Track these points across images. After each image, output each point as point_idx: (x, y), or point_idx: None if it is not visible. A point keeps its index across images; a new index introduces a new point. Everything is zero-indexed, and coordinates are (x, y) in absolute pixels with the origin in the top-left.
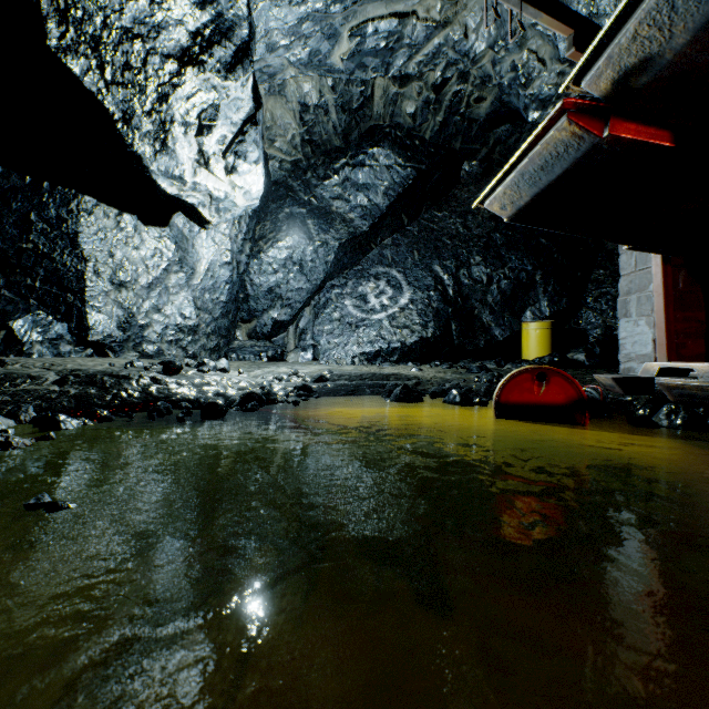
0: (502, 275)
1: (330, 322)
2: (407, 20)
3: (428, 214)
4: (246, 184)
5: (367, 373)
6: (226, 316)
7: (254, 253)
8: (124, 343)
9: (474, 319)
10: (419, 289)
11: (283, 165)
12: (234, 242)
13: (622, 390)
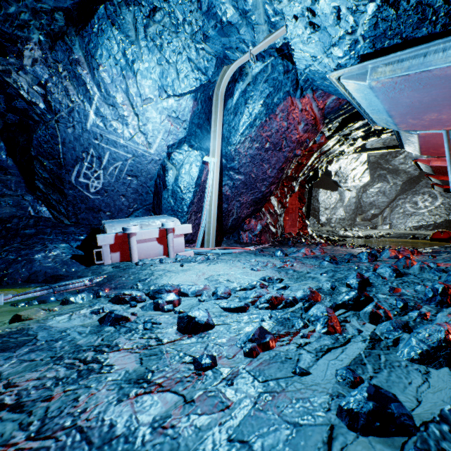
0: None
1: (397, 214)
2: None
3: None
4: (363, 181)
5: (406, 233)
6: (353, 213)
7: (363, 191)
8: (326, 224)
9: None
10: (446, 198)
11: (375, 157)
12: (356, 189)
13: None
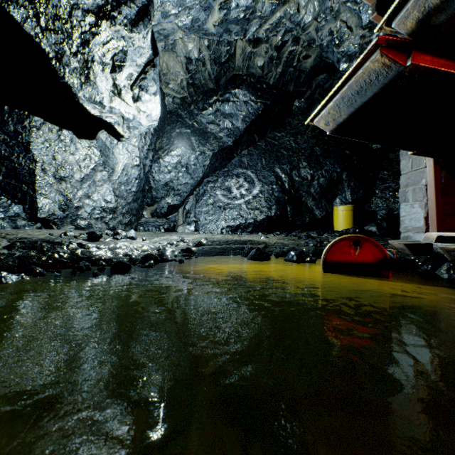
0: (320, 174)
1: (206, 206)
2: None
3: (271, 134)
4: (148, 109)
5: (231, 240)
6: (136, 201)
7: (155, 159)
8: (64, 219)
9: (302, 204)
10: (265, 184)
11: (174, 100)
12: (141, 151)
13: (410, 252)
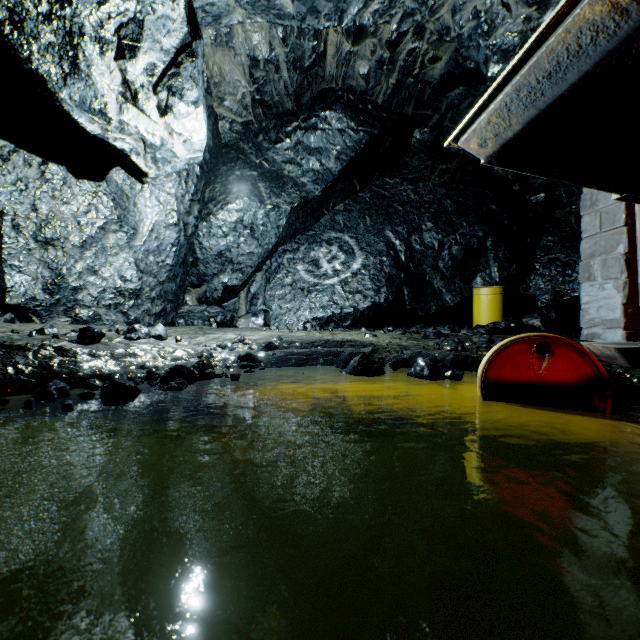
0: (453, 241)
1: (282, 287)
2: None
3: (379, 181)
4: (185, 130)
5: (319, 340)
6: (173, 280)
7: (203, 215)
8: (52, 308)
9: (426, 285)
10: (371, 254)
11: (233, 127)
12: (180, 202)
13: (627, 362)
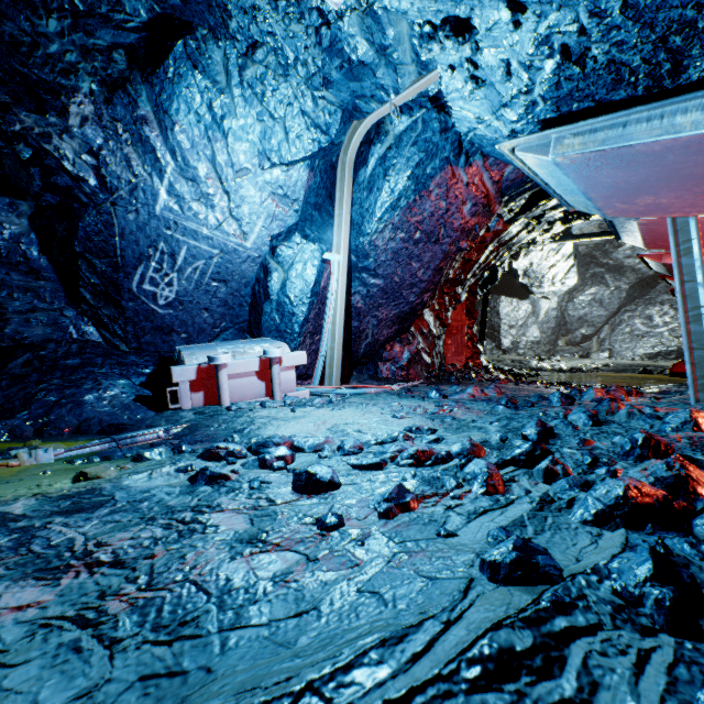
0: None
1: (622, 335)
2: None
3: None
4: (568, 284)
5: (634, 364)
6: (553, 334)
7: (569, 299)
8: (511, 350)
9: None
10: None
11: (588, 246)
12: (558, 297)
13: None
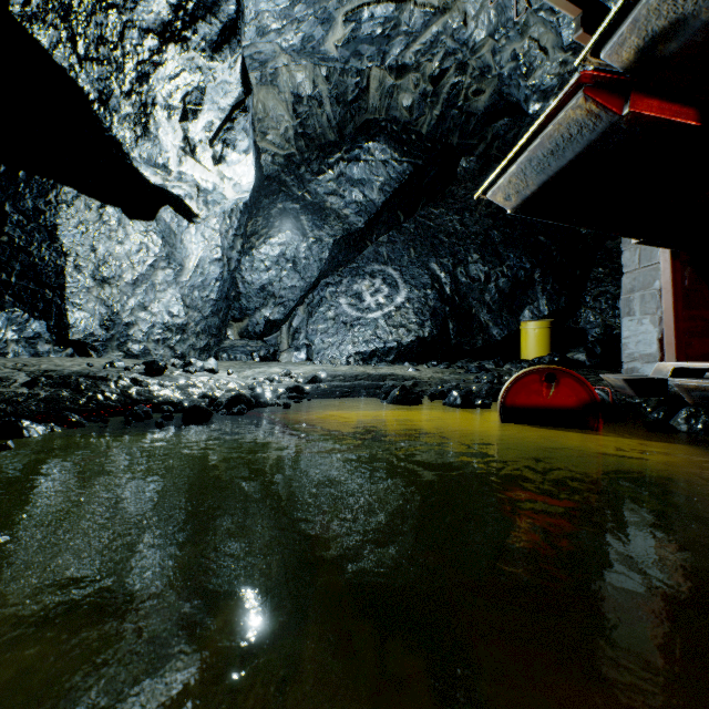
0: (500, 273)
1: (324, 321)
2: (404, 5)
3: (424, 211)
4: (235, 175)
5: (362, 374)
6: (216, 314)
7: (245, 249)
8: (108, 343)
9: (472, 318)
10: (415, 287)
11: (275, 159)
12: (224, 237)
13: (633, 392)
